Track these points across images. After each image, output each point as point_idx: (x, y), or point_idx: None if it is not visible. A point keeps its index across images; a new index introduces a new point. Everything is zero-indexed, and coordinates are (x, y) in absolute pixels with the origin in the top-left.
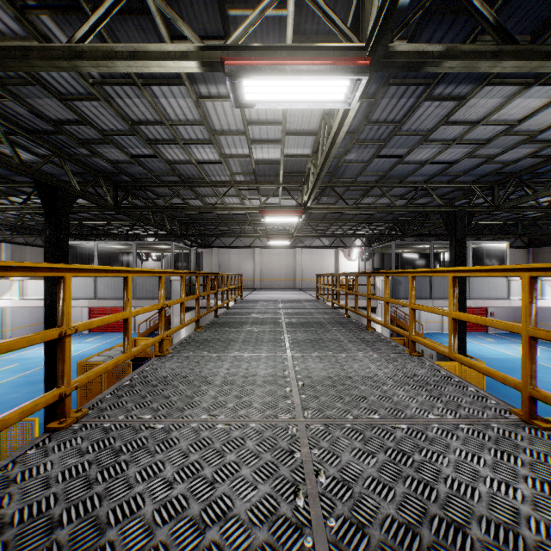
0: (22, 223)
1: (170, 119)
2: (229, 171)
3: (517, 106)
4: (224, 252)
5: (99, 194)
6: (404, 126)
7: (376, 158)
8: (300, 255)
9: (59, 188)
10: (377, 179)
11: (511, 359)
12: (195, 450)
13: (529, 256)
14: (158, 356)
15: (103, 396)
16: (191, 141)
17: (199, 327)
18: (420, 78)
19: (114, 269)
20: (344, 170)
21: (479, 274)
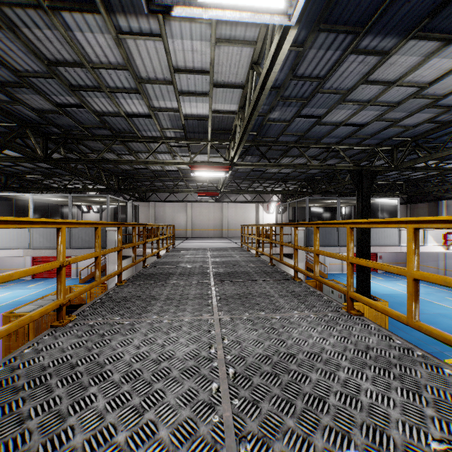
0: None
1: (91, 60)
2: (159, 126)
3: (432, 66)
4: (160, 205)
5: (28, 145)
6: (326, 84)
7: (297, 118)
8: (226, 208)
9: None
10: (296, 139)
11: (399, 294)
12: None
13: (408, 210)
14: (55, 327)
15: None
16: (117, 90)
17: (121, 281)
18: (350, 26)
19: None
20: (268, 129)
21: None
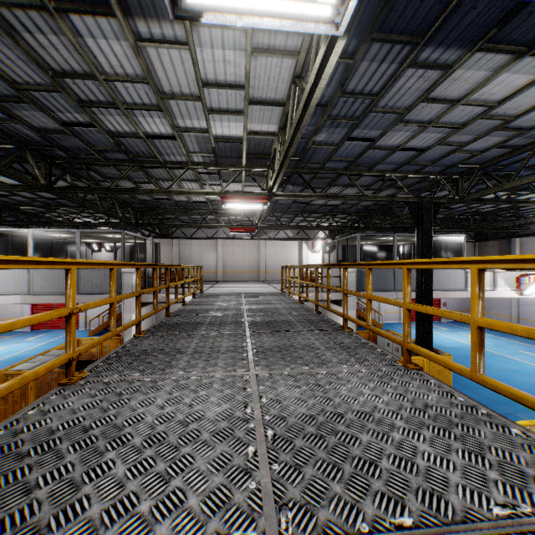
0: None
1: (104, 72)
2: (185, 149)
3: (501, 83)
4: (185, 243)
5: (28, 171)
6: (380, 102)
7: (347, 141)
8: (264, 247)
9: None
10: (345, 166)
11: (465, 347)
12: None
13: (476, 249)
14: (63, 385)
15: None
16: (135, 106)
17: (140, 332)
18: (407, 35)
19: None
20: (312, 153)
21: (534, 265)
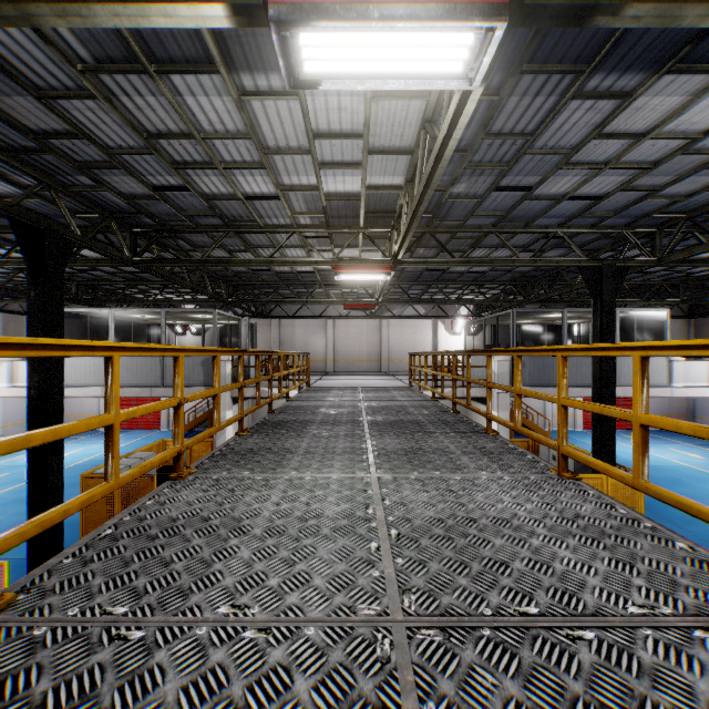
0: (16, 284)
1: (203, 129)
2: (290, 210)
3: (705, 109)
4: (286, 324)
5: (112, 242)
6: (537, 142)
7: (495, 191)
8: (386, 327)
9: (49, 232)
10: (494, 222)
11: (670, 466)
12: (189, 704)
13: (690, 328)
14: (173, 479)
15: (59, 560)
16: (234, 165)
17: (243, 430)
18: (568, 62)
19: (82, 343)
20: (449, 208)
21: (699, 352)
